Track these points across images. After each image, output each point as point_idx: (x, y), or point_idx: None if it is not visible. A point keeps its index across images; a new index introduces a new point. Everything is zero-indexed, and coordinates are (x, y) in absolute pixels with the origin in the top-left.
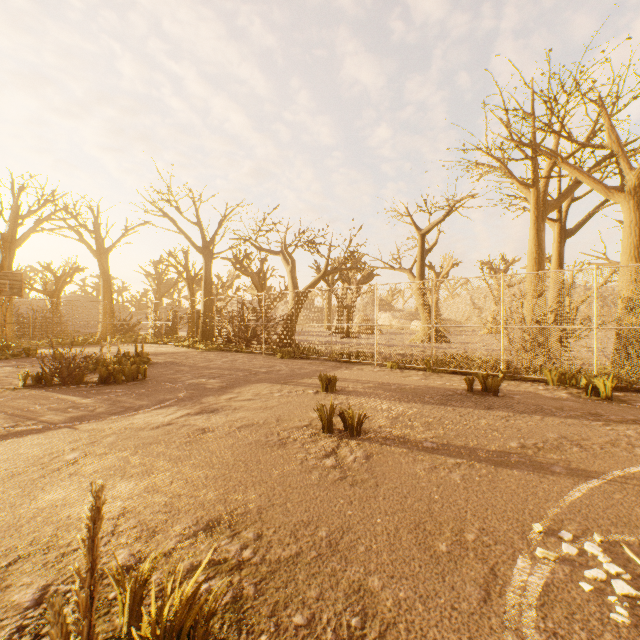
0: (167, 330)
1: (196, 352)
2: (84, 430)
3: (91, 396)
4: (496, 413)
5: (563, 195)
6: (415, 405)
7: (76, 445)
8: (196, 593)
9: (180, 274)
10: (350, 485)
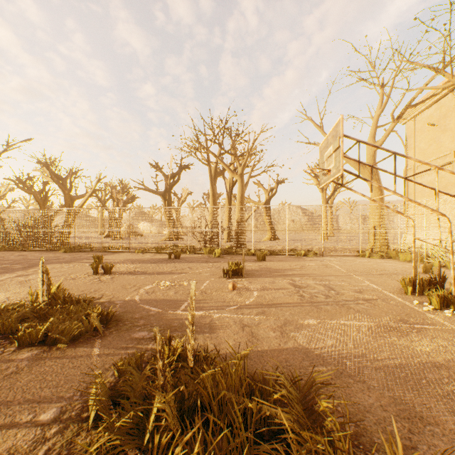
0: None
1: None
2: None
3: None
4: (173, 264)
5: (224, 170)
6: (141, 264)
7: None
8: (60, 285)
9: None
10: (104, 283)
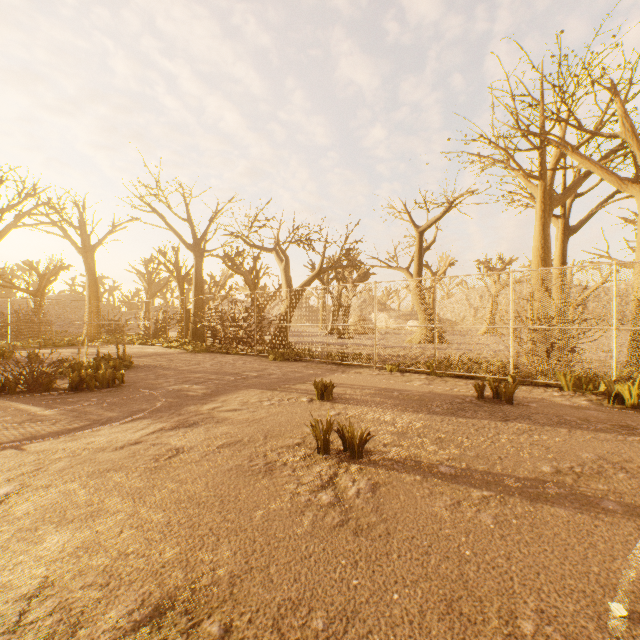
0: (156, 330)
1: (184, 354)
2: (32, 452)
3: (55, 406)
4: (515, 426)
5: (570, 189)
6: (422, 416)
7: (15, 474)
8: None
9: (170, 272)
10: (353, 534)
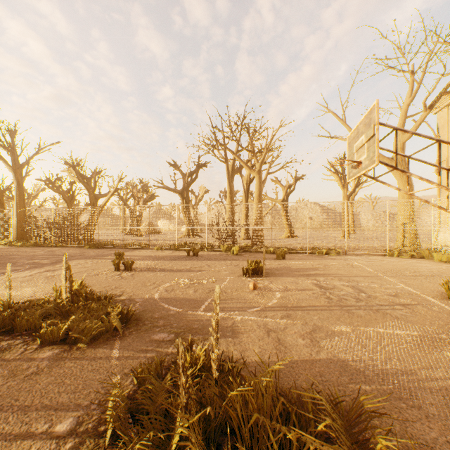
0: None
1: (16, 248)
2: None
3: None
4: (191, 261)
5: (241, 167)
6: (160, 261)
7: None
8: (82, 282)
9: None
10: (124, 279)
